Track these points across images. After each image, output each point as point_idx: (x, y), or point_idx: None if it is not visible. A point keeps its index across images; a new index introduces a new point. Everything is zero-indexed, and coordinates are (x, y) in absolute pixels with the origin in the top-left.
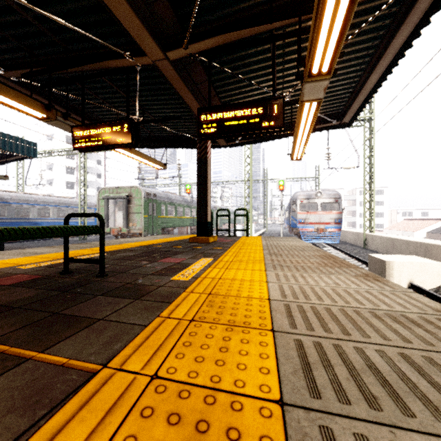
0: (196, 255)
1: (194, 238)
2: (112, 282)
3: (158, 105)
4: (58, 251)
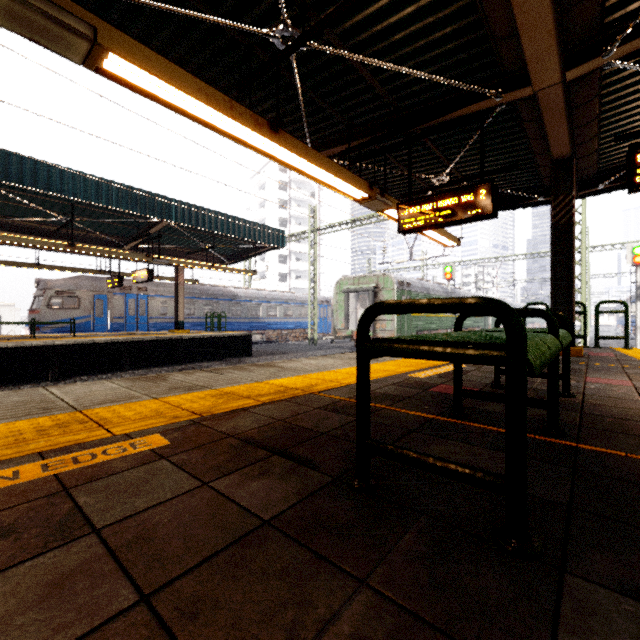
0: (625, 376)
1: None
2: (612, 406)
3: (477, 154)
4: (388, 358)
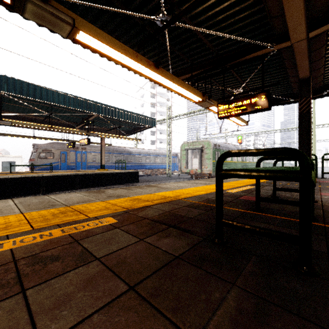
0: None
1: None
2: None
3: (258, 77)
4: (212, 183)
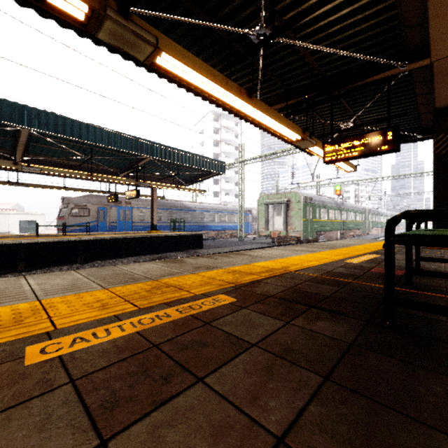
0: None
1: None
2: None
3: (375, 106)
4: (317, 250)
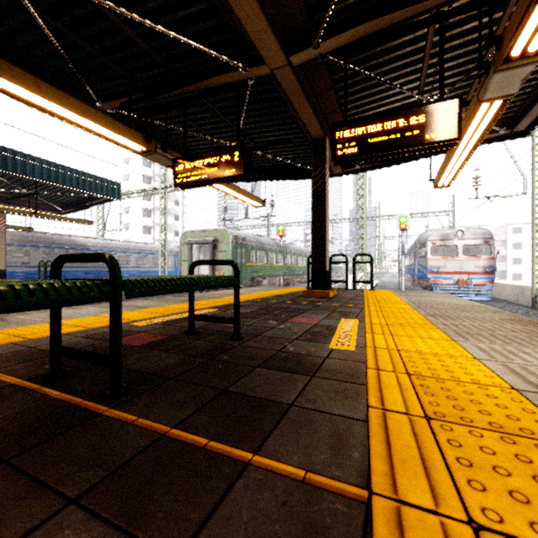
0: (328, 314)
1: (310, 291)
2: (256, 348)
3: (262, 127)
4: (160, 304)
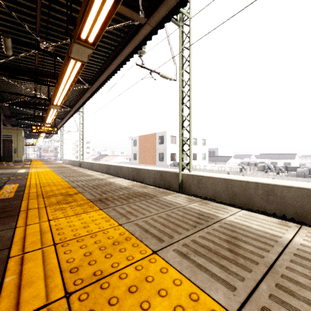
0: None
1: None
2: None
3: None
4: None
